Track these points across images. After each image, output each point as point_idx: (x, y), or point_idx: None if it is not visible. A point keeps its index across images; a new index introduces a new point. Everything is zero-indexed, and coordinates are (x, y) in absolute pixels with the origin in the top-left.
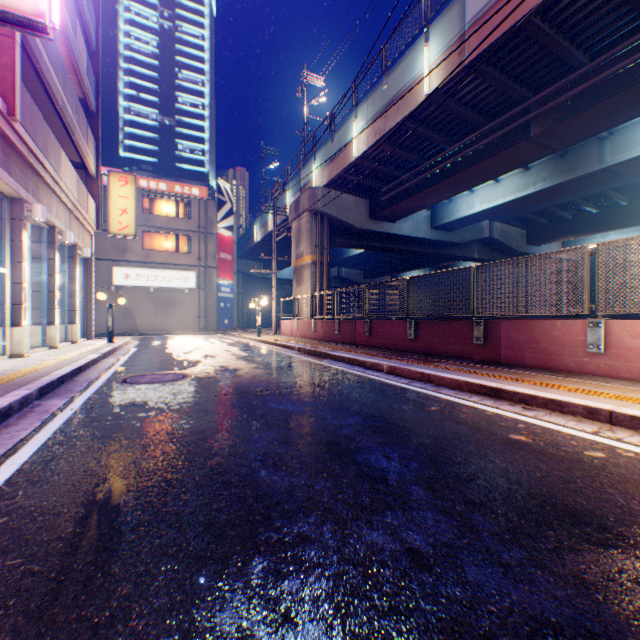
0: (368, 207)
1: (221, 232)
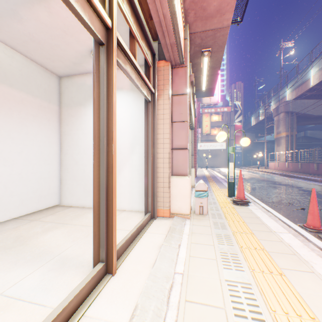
0: None
1: (235, 124)
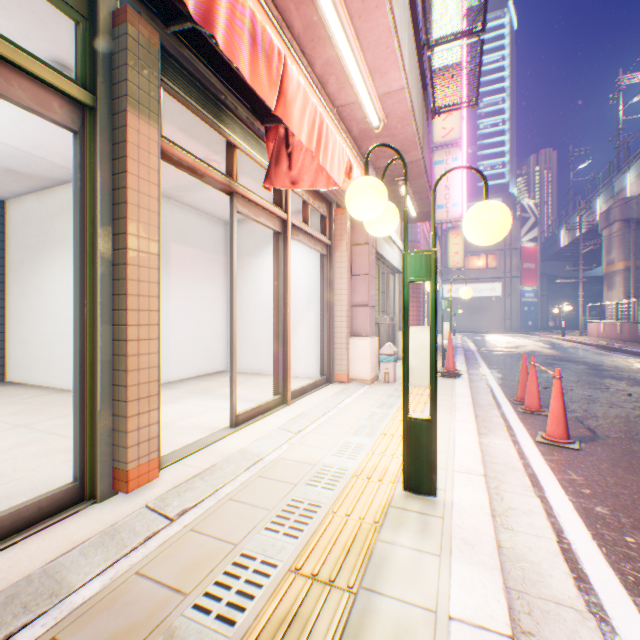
0: None
1: (523, 245)
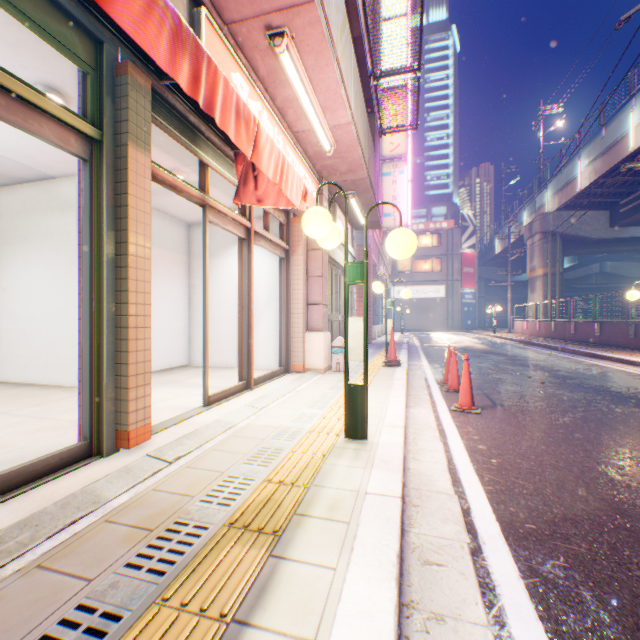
0: (606, 217)
1: (463, 251)
